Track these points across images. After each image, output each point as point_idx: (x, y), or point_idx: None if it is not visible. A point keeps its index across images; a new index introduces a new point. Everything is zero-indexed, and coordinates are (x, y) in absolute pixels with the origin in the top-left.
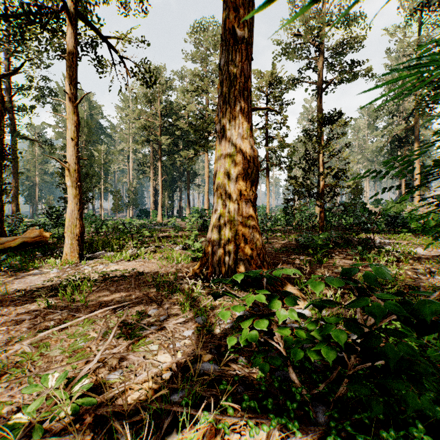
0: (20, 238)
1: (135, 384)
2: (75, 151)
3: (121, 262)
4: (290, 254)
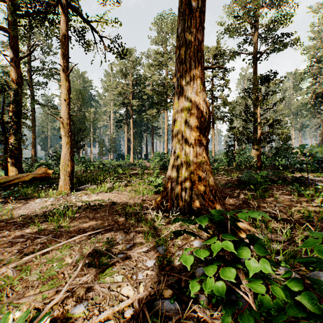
0: (31, 174)
1: (97, 322)
2: (67, 109)
3: (100, 193)
4: (234, 188)
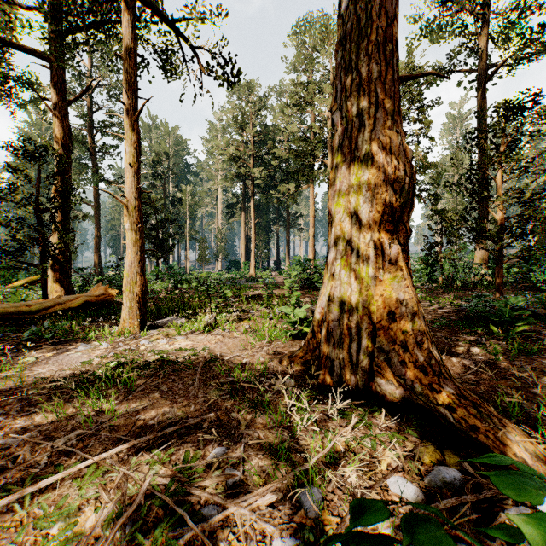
0: (83, 297)
1: None
2: (135, 182)
3: (191, 335)
4: (453, 330)
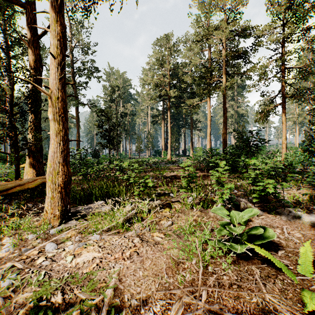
0: (40, 179)
1: None
2: (59, 73)
3: (106, 235)
4: None
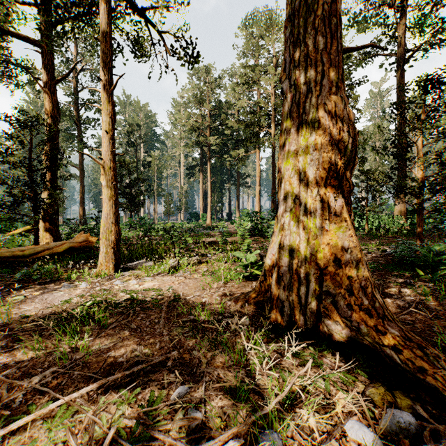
0: (68, 243)
1: None
2: (110, 146)
3: (158, 276)
4: (383, 273)
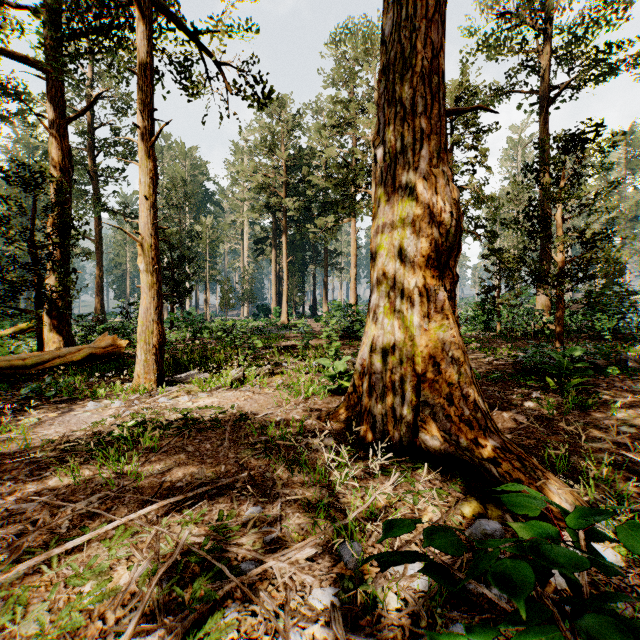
0: (86, 349)
1: None
2: (151, 217)
3: (217, 391)
4: (508, 384)
